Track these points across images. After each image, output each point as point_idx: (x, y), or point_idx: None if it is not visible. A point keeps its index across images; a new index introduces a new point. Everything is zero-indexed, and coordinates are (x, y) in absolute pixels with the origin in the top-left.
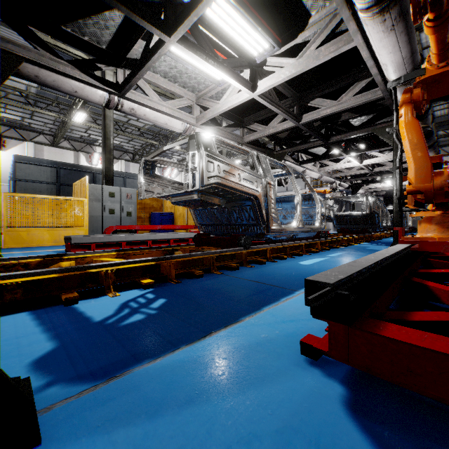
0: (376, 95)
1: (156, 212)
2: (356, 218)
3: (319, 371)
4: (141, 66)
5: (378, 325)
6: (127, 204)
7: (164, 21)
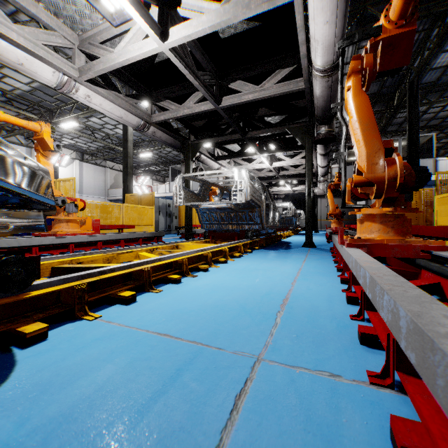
0: (298, 86)
1: None
2: None
3: None
4: None
5: None
6: None
7: None
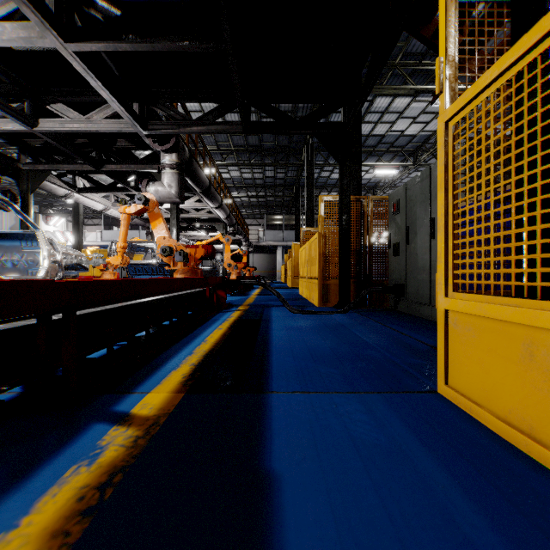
0: (216, 216)
1: None
2: (205, 271)
3: None
4: (107, 189)
5: None
6: None
7: (136, 186)
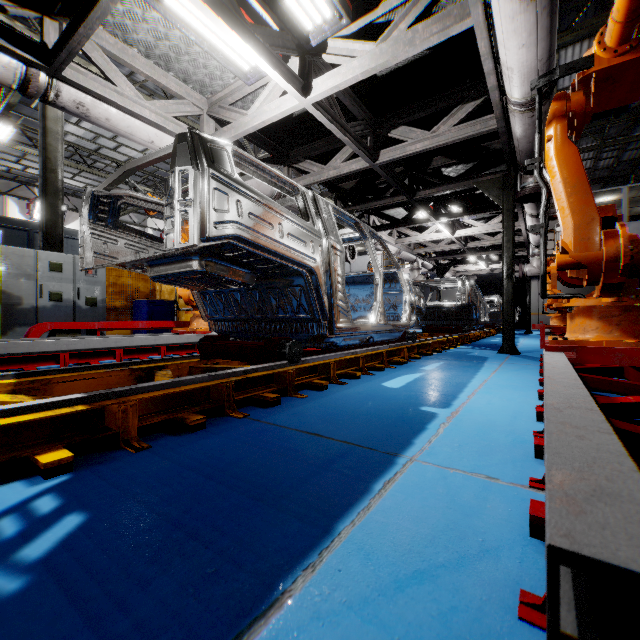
0: (487, 126)
1: (142, 299)
2: (448, 311)
3: None
4: (89, 12)
5: None
6: (87, 285)
7: None
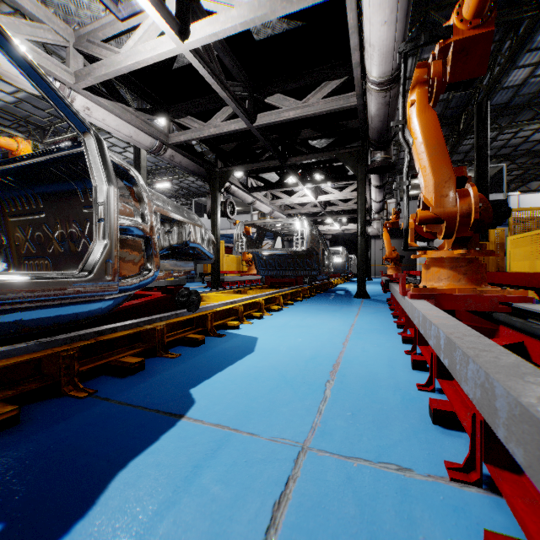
0: (349, 103)
1: None
2: None
3: None
4: None
5: None
6: None
7: None
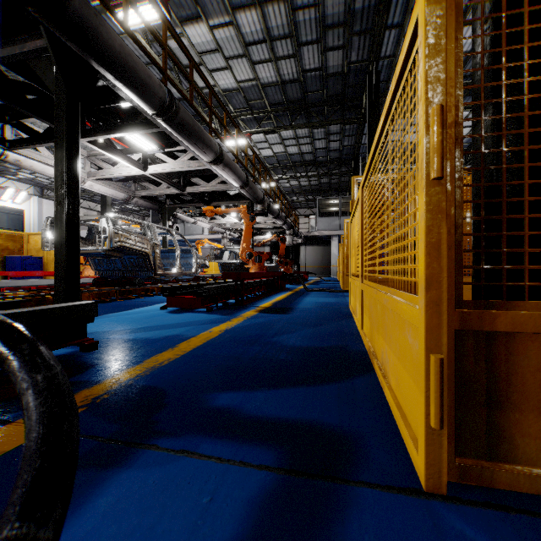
0: (231, 187)
1: (17, 255)
2: (236, 265)
3: (164, 310)
4: (43, 139)
5: (179, 296)
6: None
7: None
